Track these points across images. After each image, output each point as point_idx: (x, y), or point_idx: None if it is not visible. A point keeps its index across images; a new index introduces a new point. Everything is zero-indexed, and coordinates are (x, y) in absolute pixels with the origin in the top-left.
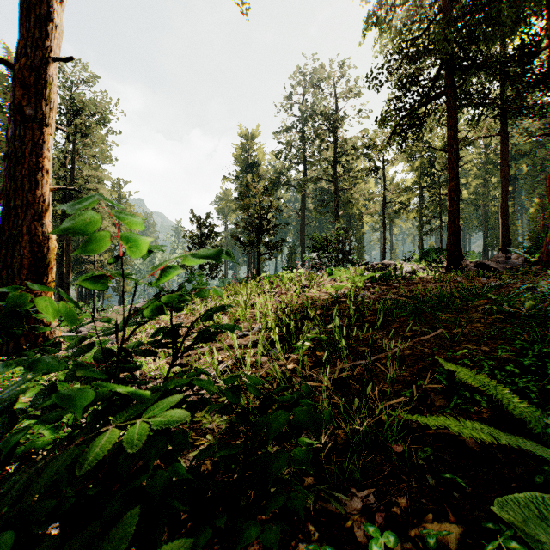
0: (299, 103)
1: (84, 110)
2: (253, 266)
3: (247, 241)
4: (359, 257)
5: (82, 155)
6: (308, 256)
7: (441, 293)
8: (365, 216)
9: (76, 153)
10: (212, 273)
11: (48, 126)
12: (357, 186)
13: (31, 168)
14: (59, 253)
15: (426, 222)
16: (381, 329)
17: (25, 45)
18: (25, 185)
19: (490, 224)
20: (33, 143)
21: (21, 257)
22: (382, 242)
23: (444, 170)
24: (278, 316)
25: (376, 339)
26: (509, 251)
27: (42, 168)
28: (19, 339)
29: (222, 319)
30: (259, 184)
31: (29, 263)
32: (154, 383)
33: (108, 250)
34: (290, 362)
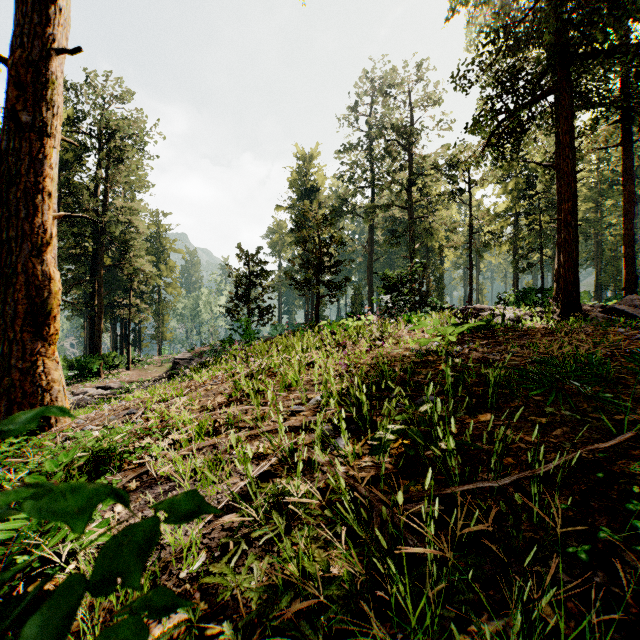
0: (366, 116)
1: (118, 131)
2: (312, 311)
3: (304, 280)
4: (439, 299)
5: (116, 184)
6: (379, 299)
7: (591, 358)
8: (446, 250)
9: (108, 181)
10: (263, 319)
11: (51, 137)
12: (436, 213)
13: (28, 190)
14: (90, 296)
15: (523, 256)
16: (497, 409)
17: (21, 34)
18: (21, 211)
19: (604, 258)
20: (32, 159)
21: (15, 303)
22: (468, 281)
23: (546, 192)
24: (342, 382)
25: (493, 426)
26: (634, 291)
27: (43, 190)
28: (11, 407)
29: (269, 383)
30: (318, 213)
31: (25, 311)
32: (165, 487)
33: (146, 292)
34: (365, 469)
